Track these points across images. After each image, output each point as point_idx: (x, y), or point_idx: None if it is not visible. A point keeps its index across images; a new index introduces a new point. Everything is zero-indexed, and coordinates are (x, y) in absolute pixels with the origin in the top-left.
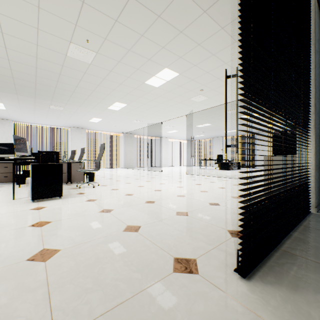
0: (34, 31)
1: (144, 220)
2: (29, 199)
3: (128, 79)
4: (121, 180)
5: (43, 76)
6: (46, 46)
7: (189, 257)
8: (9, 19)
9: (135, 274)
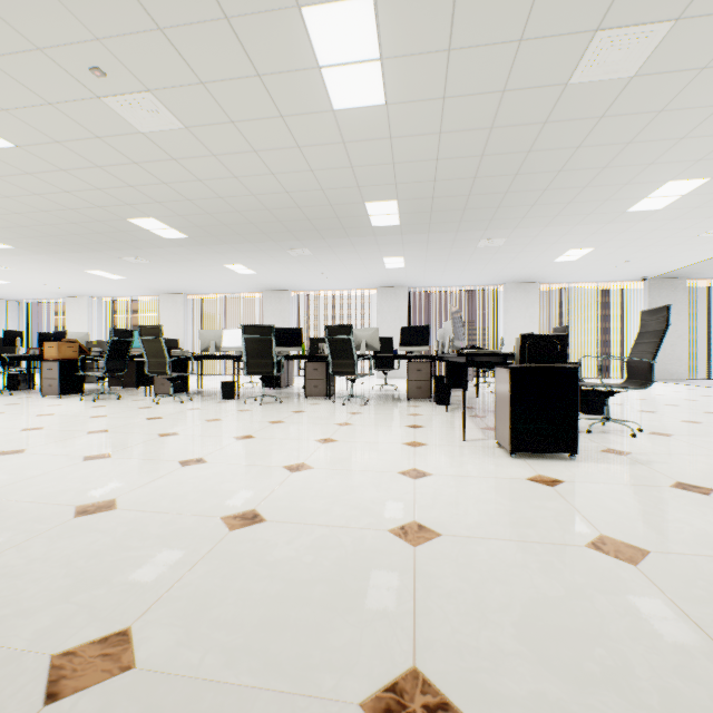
0: (508, 54)
1: None
2: (495, 447)
3: None
4: (698, 420)
5: (488, 172)
6: (522, 83)
7: None
8: (466, 53)
9: None
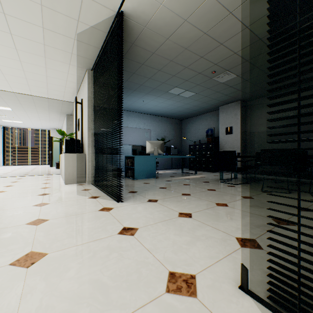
0: None
1: (27, 217)
2: None
3: None
4: None
5: None
6: None
7: (102, 208)
8: None
9: (102, 219)
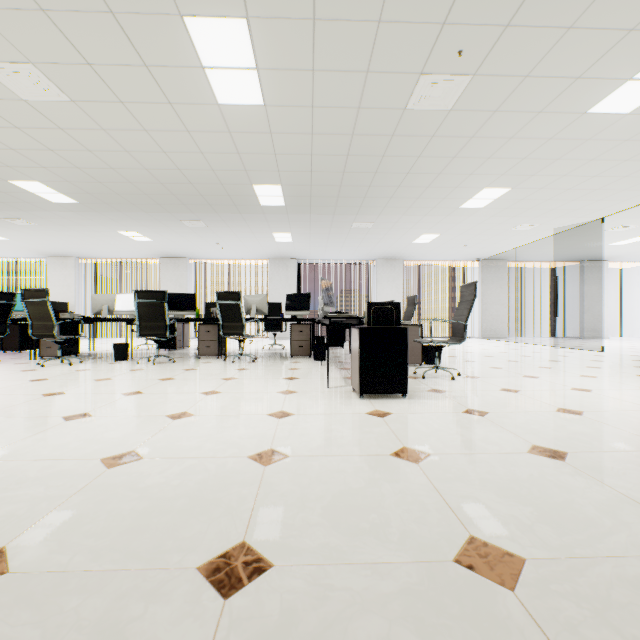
0: (359, 80)
1: None
2: (350, 391)
3: (535, 119)
4: (501, 366)
5: (354, 169)
6: (372, 104)
7: None
8: (327, 74)
9: None
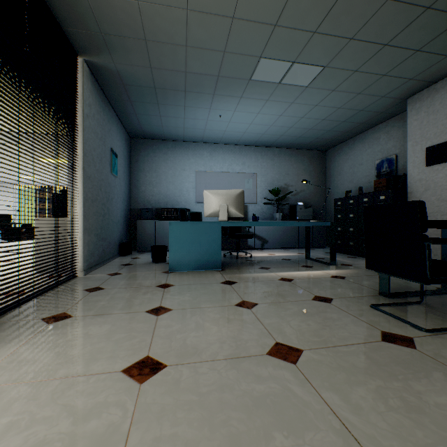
0: None
1: None
2: None
3: None
4: None
5: None
6: None
7: None
8: None
9: None
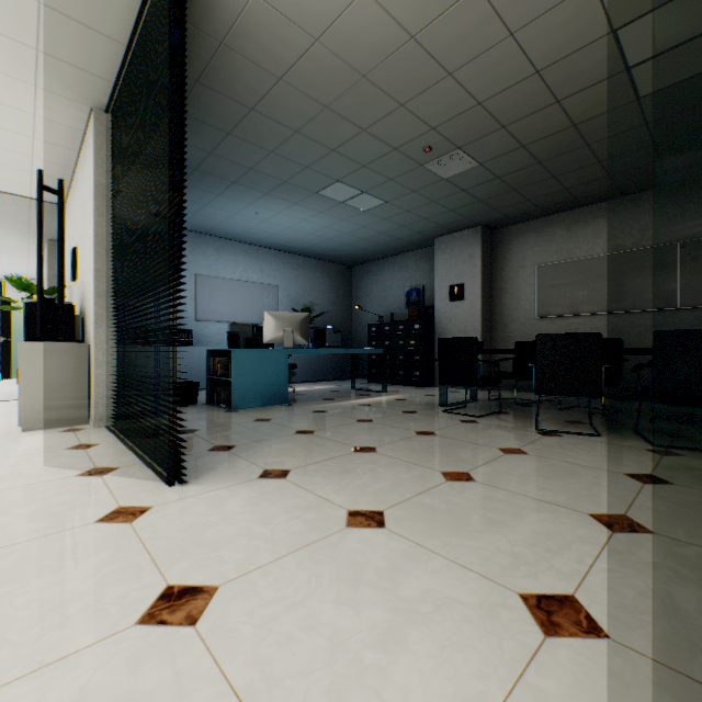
0: None
1: None
2: None
3: None
4: None
5: None
6: None
7: (112, 510)
8: None
9: (99, 557)
